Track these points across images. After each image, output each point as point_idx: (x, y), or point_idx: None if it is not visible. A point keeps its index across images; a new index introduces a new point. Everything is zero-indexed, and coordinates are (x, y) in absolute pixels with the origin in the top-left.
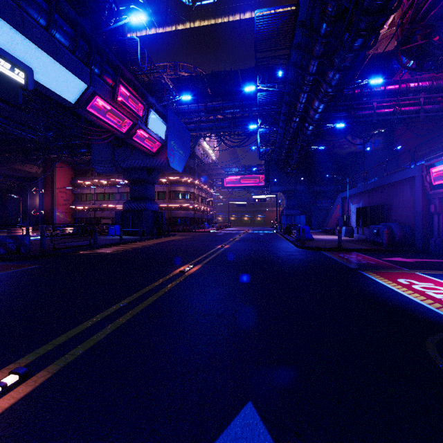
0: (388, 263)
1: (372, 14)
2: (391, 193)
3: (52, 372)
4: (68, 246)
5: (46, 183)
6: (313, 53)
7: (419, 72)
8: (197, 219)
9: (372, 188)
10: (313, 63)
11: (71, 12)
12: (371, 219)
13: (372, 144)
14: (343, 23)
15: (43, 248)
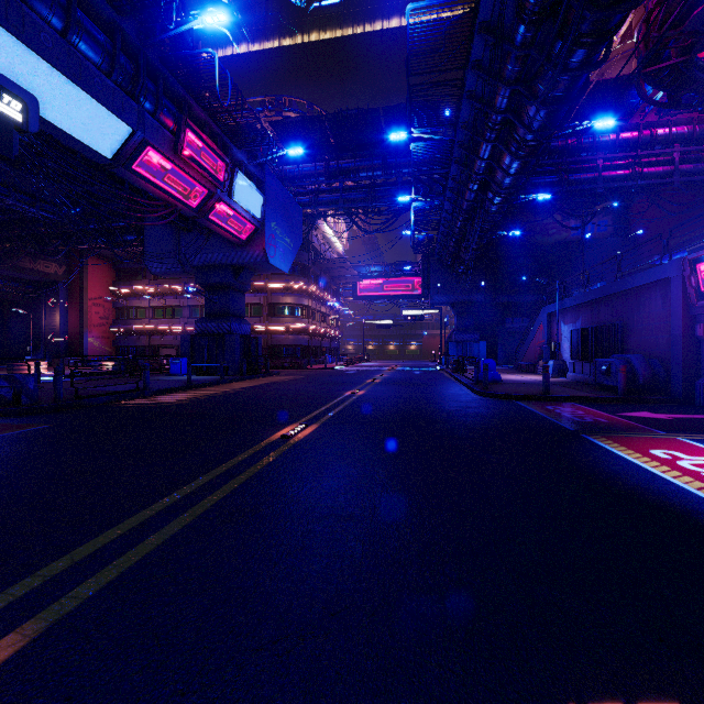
0: (630, 421)
1: (602, 7)
2: (629, 306)
3: (31, 635)
4: (102, 392)
5: (71, 290)
6: (502, 76)
7: (673, 110)
8: (314, 348)
9: (597, 298)
10: (503, 92)
11: (105, 7)
12: (596, 349)
13: (594, 227)
14: (553, 24)
15: (58, 396)
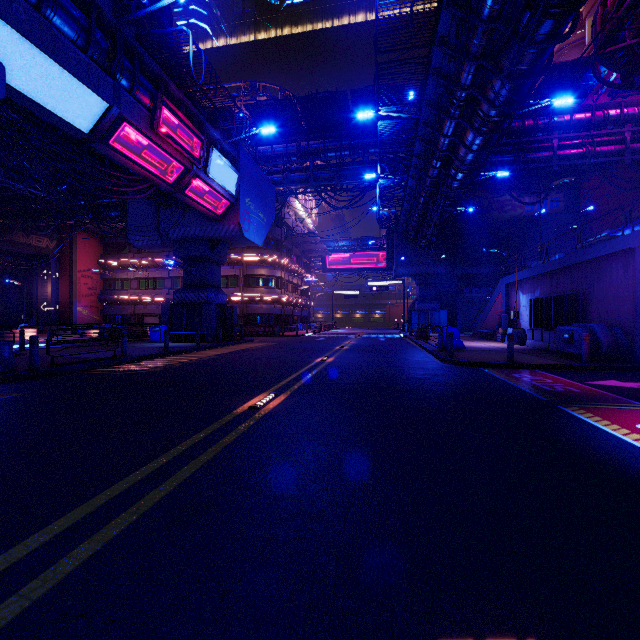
0: (602, 391)
1: None
2: (590, 276)
3: None
4: (80, 359)
5: (61, 263)
6: (468, 52)
7: (624, 92)
8: (286, 316)
9: (556, 269)
10: (468, 68)
11: None
12: (555, 317)
13: (547, 204)
14: None
15: (33, 364)
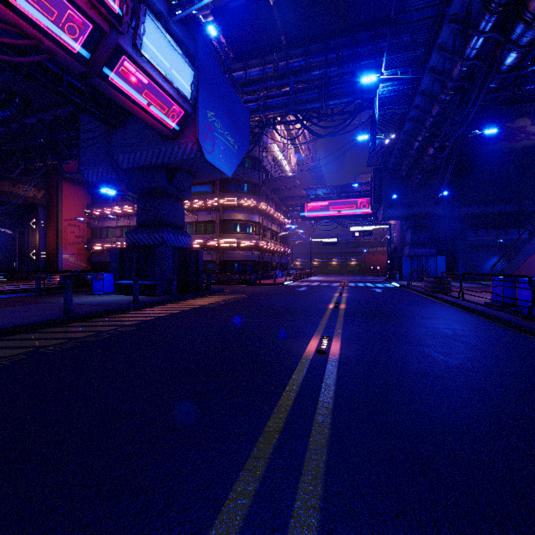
0: None
1: None
2: None
3: None
4: None
5: (49, 212)
6: None
7: None
8: (265, 263)
9: None
10: None
11: None
12: None
13: None
14: None
15: None
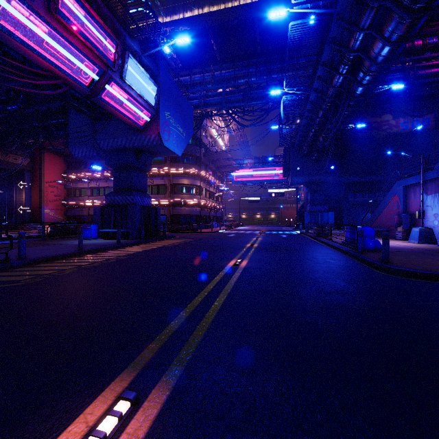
0: None
1: None
2: None
3: None
4: None
5: (33, 176)
6: None
7: None
8: (204, 216)
9: None
10: None
11: None
12: None
13: (419, 123)
14: None
15: None
